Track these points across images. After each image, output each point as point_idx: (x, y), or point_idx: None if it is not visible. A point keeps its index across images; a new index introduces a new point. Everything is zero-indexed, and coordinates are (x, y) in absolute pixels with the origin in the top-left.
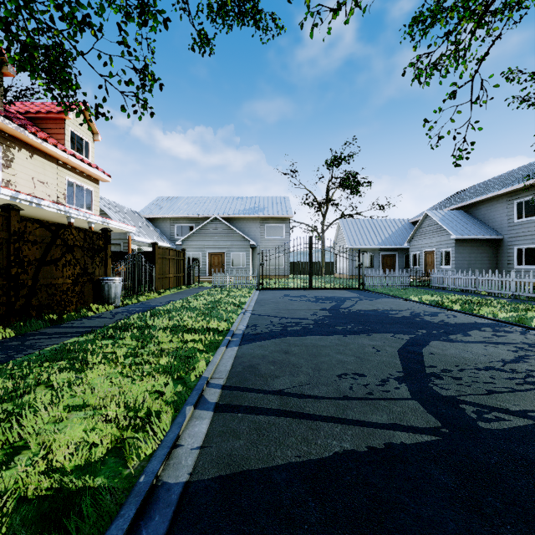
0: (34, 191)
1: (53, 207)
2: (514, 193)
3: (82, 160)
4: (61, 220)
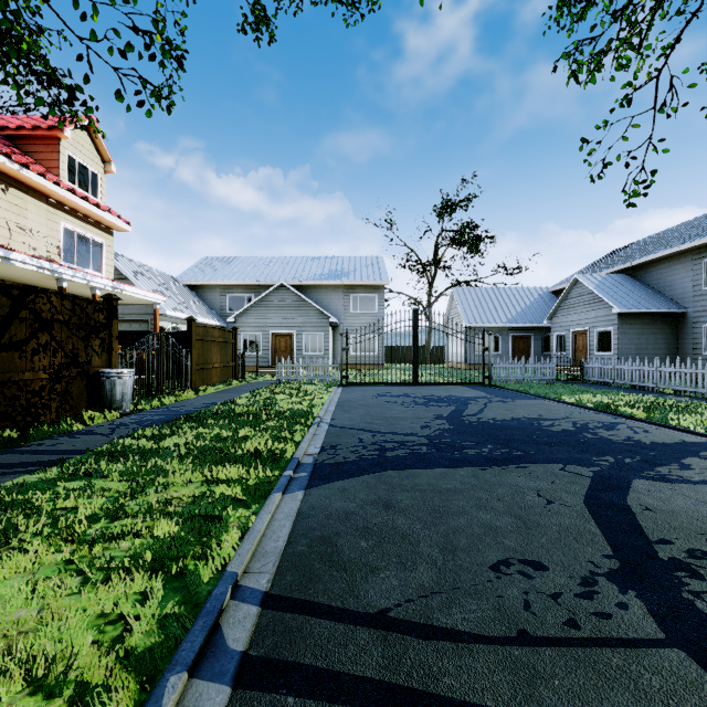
0: (10, 242)
1: (32, 264)
2: (703, 249)
3: (85, 198)
4: (50, 284)
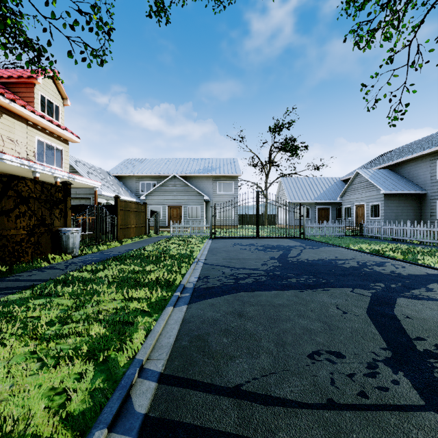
0: (3, 148)
1: (16, 162)
2: (437, 153)
3: (51, 121)
4: (28, 175)
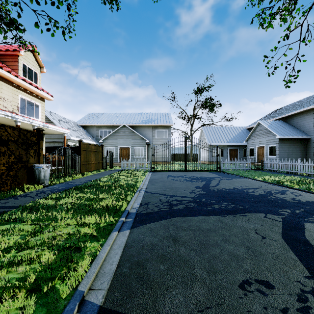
0: None
1: (1, 113)
2: None
3: (31, 83)
4: (12, 124)
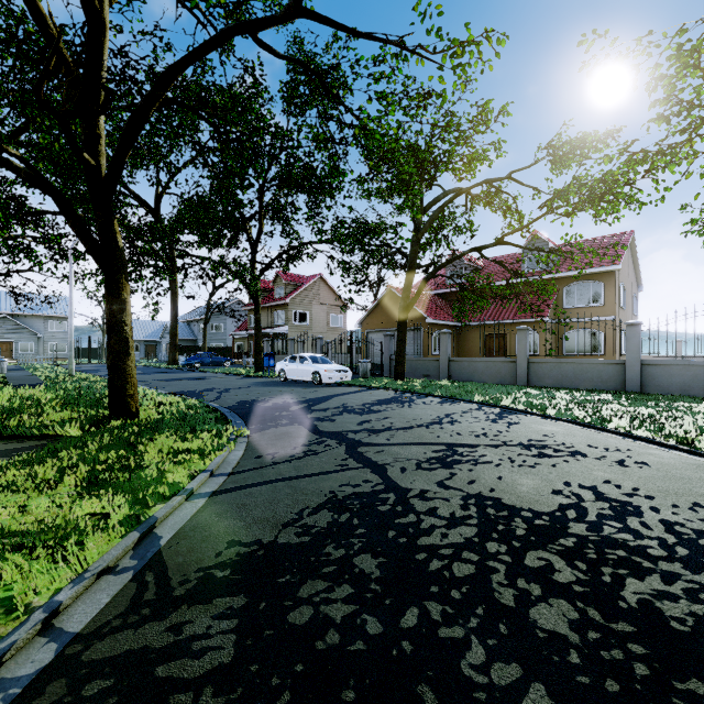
0: None
1: None
2: (200, 320)
3: None
4: None
